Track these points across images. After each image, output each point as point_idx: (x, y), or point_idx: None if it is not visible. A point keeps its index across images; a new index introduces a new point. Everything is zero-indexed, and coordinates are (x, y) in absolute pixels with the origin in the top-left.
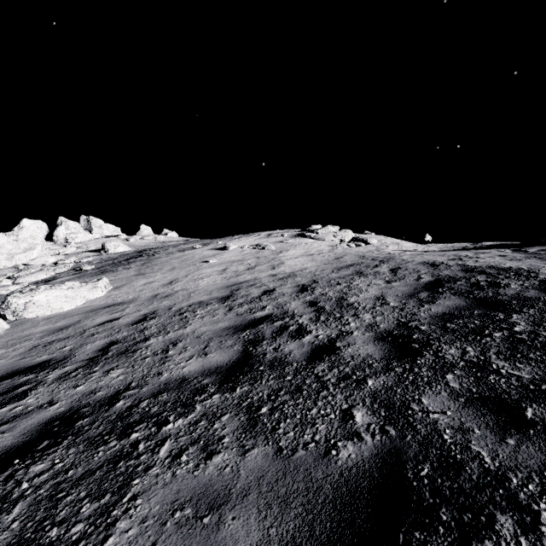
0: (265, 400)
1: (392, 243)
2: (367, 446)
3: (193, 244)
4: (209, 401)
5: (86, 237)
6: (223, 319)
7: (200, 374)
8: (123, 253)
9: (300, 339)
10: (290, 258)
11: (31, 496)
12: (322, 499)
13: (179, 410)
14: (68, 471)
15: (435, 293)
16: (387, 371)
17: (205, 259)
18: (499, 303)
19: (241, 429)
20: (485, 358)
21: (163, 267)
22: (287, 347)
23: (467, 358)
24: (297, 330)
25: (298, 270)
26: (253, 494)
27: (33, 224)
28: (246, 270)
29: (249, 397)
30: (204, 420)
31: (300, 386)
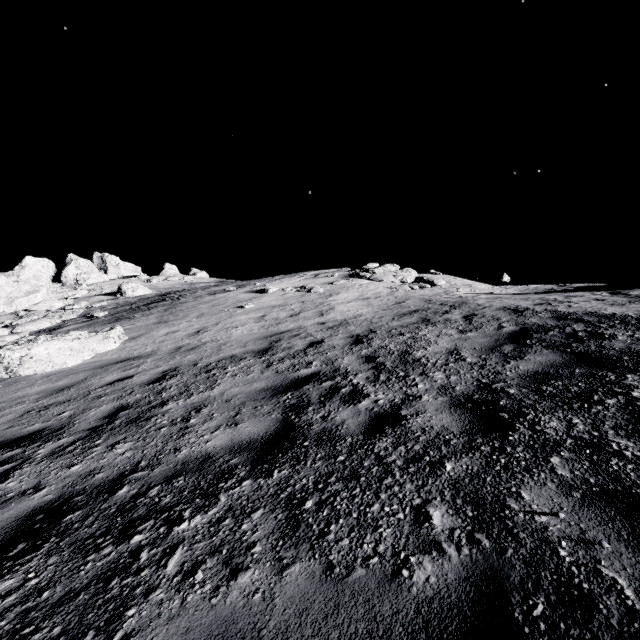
0: (311, 490)
1: (463, 285)
2: (451, 564)
3: (226, 286)
4: (237, 489)
5: (100, 278)
6: (260, 378)
7: (228, 450)
8: (143, 297)
9: (355, 404)
10: (341, 302)
11: None
12: None
13: (198, 502)
14: (43, 591)
15: (522, 345)
16: (470, 450)
17: (239, 304)
18: (606, 359)
19: (277, 533)
20: (599, 434)
21: (189, 313)
22: (338, 415)
23: (576, 434)
24: (351, 393)
25: (351, 317)
26: (293, 639)
27: (38, 263)
28: (289, 316)
29: (289, 485)
30: (229, 517)
31: (356, 469)
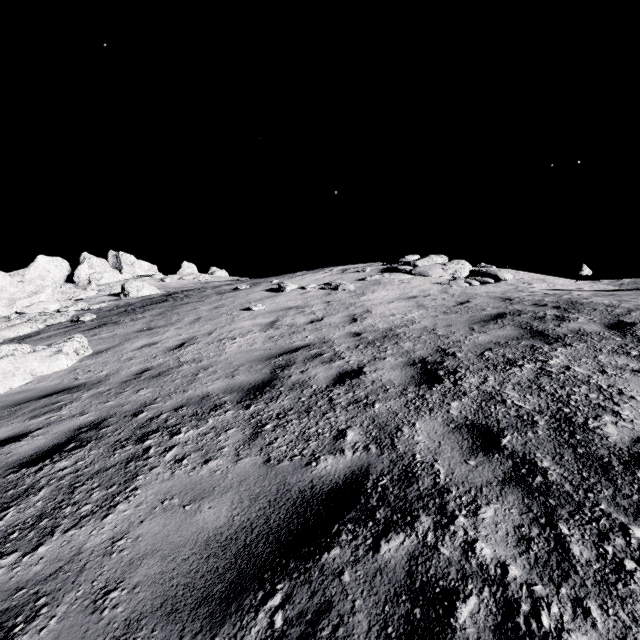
0: None
1: (533, 279)
2: None
3: (239, 284)
4: None
5: (114, 278)
6: (224, 480)
7: None
8: (146, 297)
9: None
10: (379, 302)
11: None
12: None
13: None
14: None
15: None
16: None
17: (247, 305)
18: None
19: None
20: None
21: (184, 317)
22: None
23: None
24: None
25: (399, 325)
26: None
27: (51, 262)
28: (308, 322)
29: None
30: None
31: None
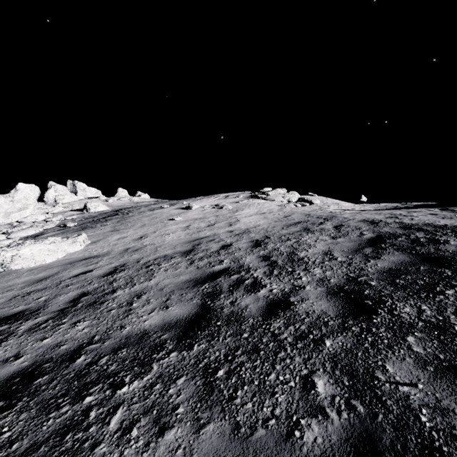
0: (222, 361)
1: (332, 203)
2: (334, 427)
3: (161, 204)
4: (166, 360)
5: (72, 198)
6: (185, 272)
7: (160, 328)
8: (102, 212)
9: (256, 293)
10: (245, 216)
11: None
12: None
13: (136, 370)
14: (13, 443)
15: (379, 248)
16: (344, 330)
17: (171, 217)
18: (443, 259)
19: (196, 396)
20: (443, 319)
21: (135, 224)
22: (243, 301)
23: (425, 318)
24: (252, 284)
25: (252, 227)
26: None
27: (27, 188)
28: (207, 226)
29: (206, 357)
30: (159, 383)
31: (257, 345)
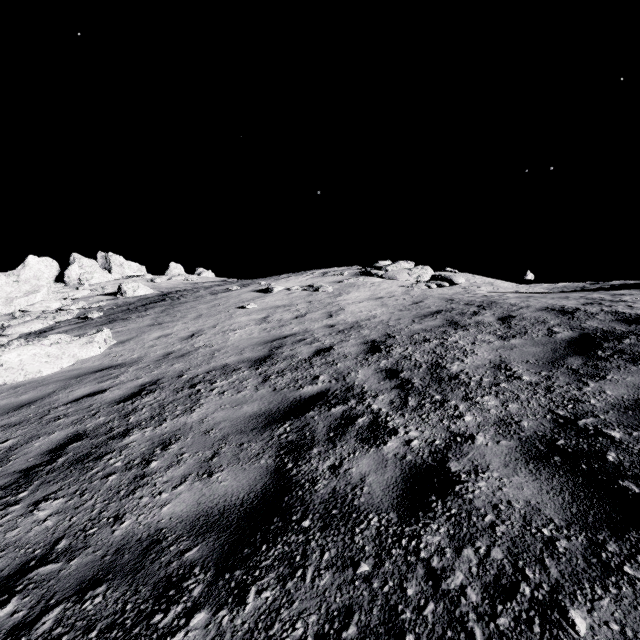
0: None
1: (483, 283)
2: None
3: (229, 285)
4: (179, 638)
5: (104, 278)
6: (252, 398)
7: (189, 527)
8: (143, 297)
9: (378, 446)
10: (352, 302)
11: None
12: None
13: None
14: None
15: (594, 358)
16: (607, 576)
17: (241, 304)
18: None
19: None
20: None
21: (187, 314)
22: (355, 466)
23: None
24: (371, 426)
25: (363, 319)
26: None
27: (41, 262)
28: (294, 318)
29: None
30: None
31: (394, 606)
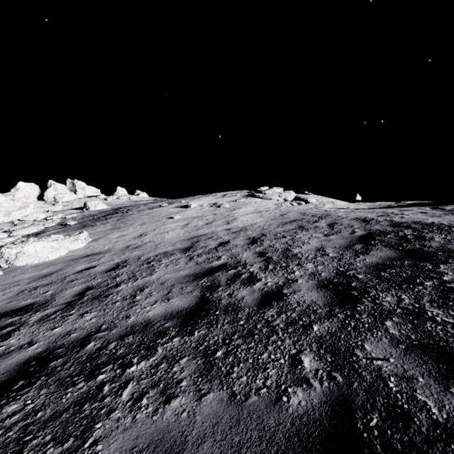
0: (220, 344)
1: (328, 202)
2: (316, 393)
3: (160, 203)
4: (170, 344)
5: (71, 197)
6: (185, 267)
7: (163, 317)
8: (101, 211)
9: (251, 286)
10: (242, 214)
11: (0, 439)
12: (274, 450)
13: (142, 353)
14: (37, 412)
15: (368, 245)
16: (331, 317)
17: (170, 216)
18: (426, 254)
19: (197, 373)
20: (419, 306)
21: (135, 222)
22: (239, 293)
23: (403, 306)
24: (248, 278)
25: (249, 225)
26: (208, 442)
27: (27, 186)
28: (205, 224)
29: (206, 341)
30: (164, 362)
31: (252, 330)
